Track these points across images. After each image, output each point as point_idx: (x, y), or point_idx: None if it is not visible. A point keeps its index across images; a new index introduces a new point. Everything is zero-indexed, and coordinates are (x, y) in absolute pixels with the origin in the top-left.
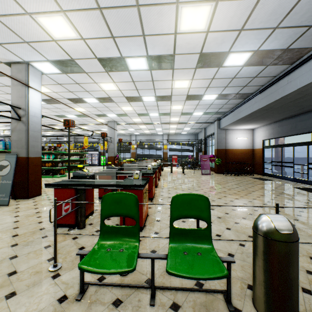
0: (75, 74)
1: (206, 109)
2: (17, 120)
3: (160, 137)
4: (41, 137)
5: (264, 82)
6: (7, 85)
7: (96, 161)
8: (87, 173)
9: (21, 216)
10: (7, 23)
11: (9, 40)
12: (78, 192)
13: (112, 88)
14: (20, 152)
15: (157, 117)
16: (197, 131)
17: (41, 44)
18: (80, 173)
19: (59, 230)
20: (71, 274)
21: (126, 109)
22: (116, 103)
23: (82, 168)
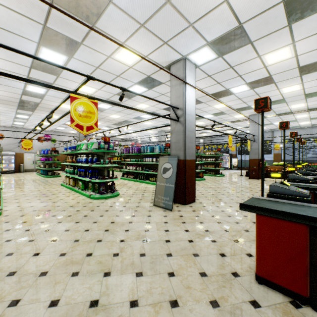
0: (233, 52)
1: None
2: (176, 121)
3: None
4: (194, 138)
5: None
6: (162, 94)
7: (226, 164)
8: (295, 189)
9: (190, 231)
10: (178, 4)
11: (175, 31)
12: (315, 234)
13: (283, 57)
14: (178, 154)
15: None
16: None
17: (206, 19)
18: (286, 189)
19: (271, 295)
20: None
21: (287, 91)
22: (275, 84)
23: (216, 171)
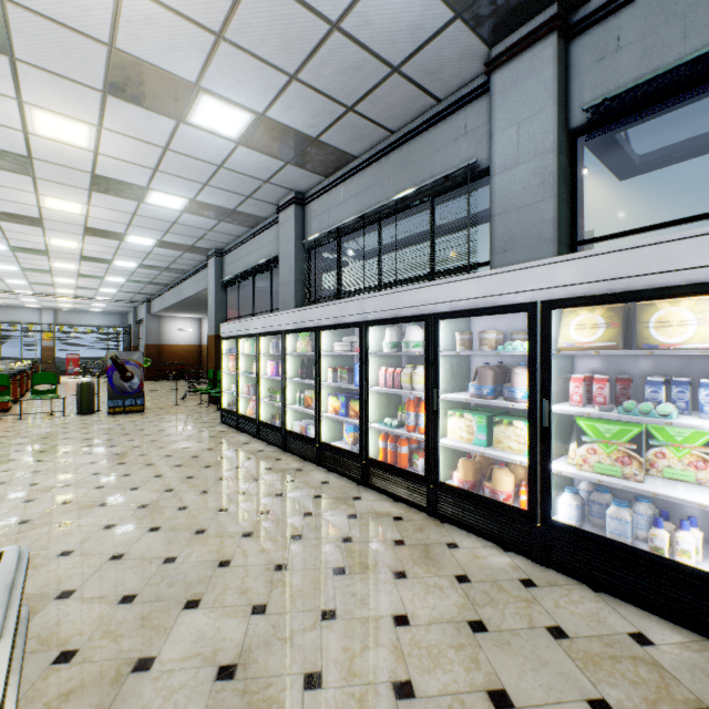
0: None
1: (121, 288)
2: None
3: (35, 313)
4: None
5: (174, 279)
6: None
7: None
8: None
9: None
10: None
11: None
12: None
13: None
14: None
15: (24, 285)
16: (124, 310)
17: None
18: None
19: None
20: None
21: None
22: None
23: None
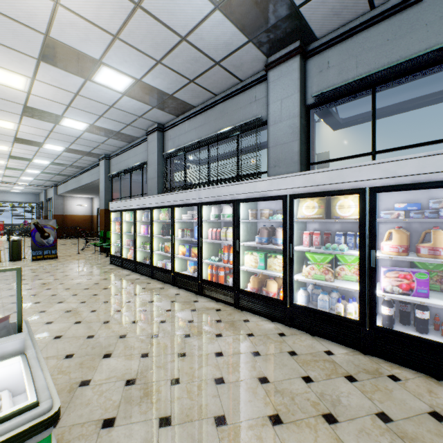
0: None
1: (36, 177)
2: None
3: None
4: None
5: (75, 172)
6: None
7: None
8: None
9: None
10: None
11: None
12: None
13: None
14: None
15: None
16: (37, 191)
17: None
18: None
19: None
20: None
21: None
22: None
23: None
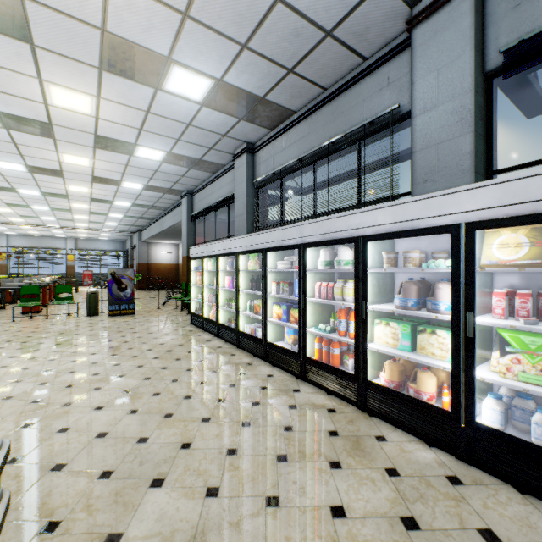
0: None
1: (120, 222)
2: None
3: (62, 241)
4: None
5: (157, 214)
6: None
7: None
8: None
9: None
10: None
11: None
12: None
13: None
14: None
15: (53, 220)
16: (123, 238)
17: None
18: None
19: None
20: (2, 321)
21: (1, 210)
22: None
23: None
